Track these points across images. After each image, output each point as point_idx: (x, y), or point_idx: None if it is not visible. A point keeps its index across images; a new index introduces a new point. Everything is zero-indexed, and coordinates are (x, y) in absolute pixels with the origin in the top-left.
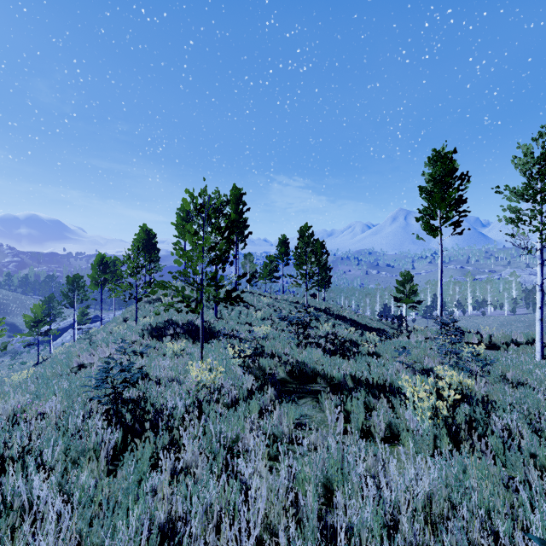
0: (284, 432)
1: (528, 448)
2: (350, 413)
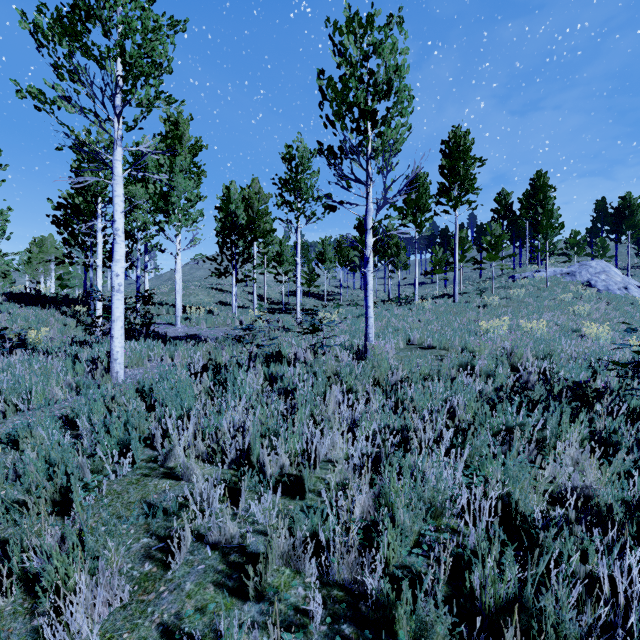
0: (286, 547)
1: None
2: None
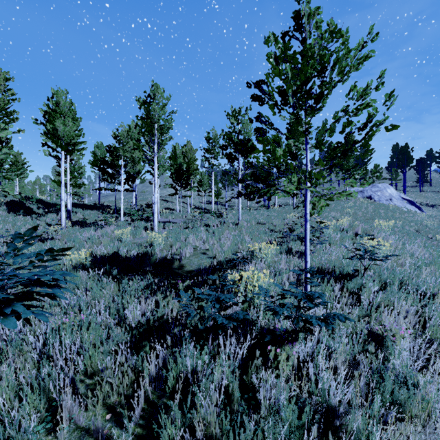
0: (216, 246)
1: (145, 242)
2: (175, 258)
